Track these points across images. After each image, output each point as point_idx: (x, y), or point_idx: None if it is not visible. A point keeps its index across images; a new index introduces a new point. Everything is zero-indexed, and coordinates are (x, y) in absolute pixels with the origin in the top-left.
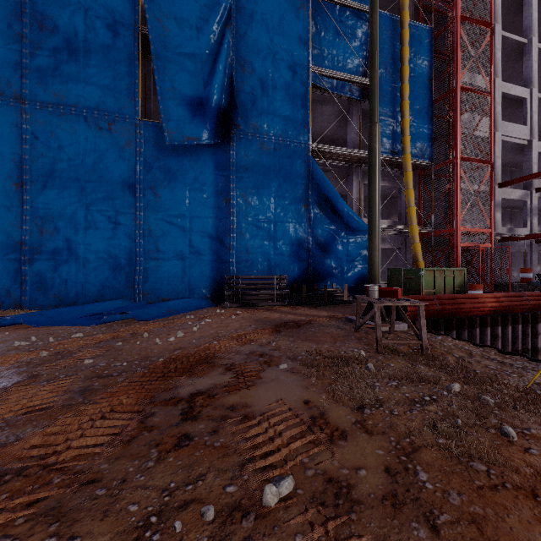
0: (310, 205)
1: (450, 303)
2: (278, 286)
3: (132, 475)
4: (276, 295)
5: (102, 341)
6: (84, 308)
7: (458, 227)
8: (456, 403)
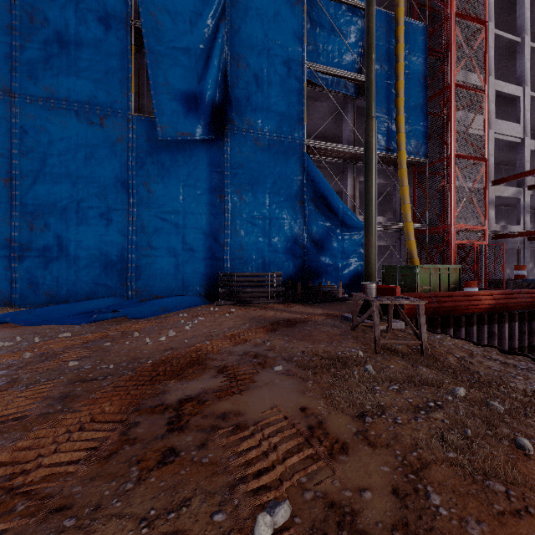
0: (305, 202)
1: (446, 300)
2: (273, 283)
3: (107, 500)
4: (271, 292)
5: (90, 341)
6: (74, 306)
7: (453, 224)
8: (463, 410)
